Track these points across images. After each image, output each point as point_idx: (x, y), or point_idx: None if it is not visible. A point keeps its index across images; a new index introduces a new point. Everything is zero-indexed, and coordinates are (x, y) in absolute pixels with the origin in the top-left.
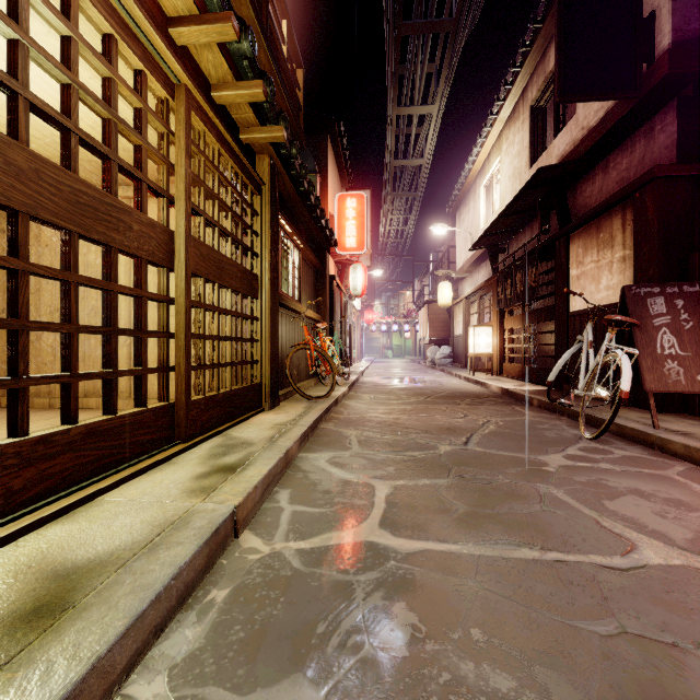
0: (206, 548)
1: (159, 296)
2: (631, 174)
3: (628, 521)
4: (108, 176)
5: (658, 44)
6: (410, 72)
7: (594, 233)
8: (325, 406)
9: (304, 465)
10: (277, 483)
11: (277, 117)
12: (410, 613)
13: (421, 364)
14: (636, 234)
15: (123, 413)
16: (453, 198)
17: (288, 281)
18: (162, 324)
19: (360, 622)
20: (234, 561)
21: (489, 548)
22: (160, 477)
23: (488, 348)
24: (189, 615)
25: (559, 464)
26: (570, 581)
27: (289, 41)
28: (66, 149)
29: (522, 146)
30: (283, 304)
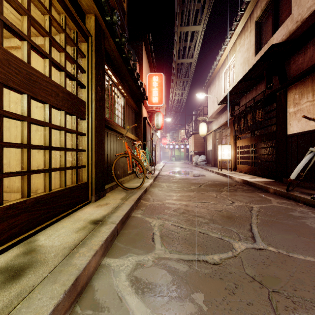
0: None
1: None
2: None
3: None
4: None
5: None
6: (187, 7)
7: (309, 83)
8: (137, 196)
9: (101, 287)
10: None
11: None
12: None
13: (189, 164)
14: None
15: None
16: (207, 81)
17: (115, 114)
18: None
19: None
20: None
21: None
22: None
23: (228, 156)
24: None
25: None
26: None
27: None
28: None
29: (249, 44)
30: (110, 127)
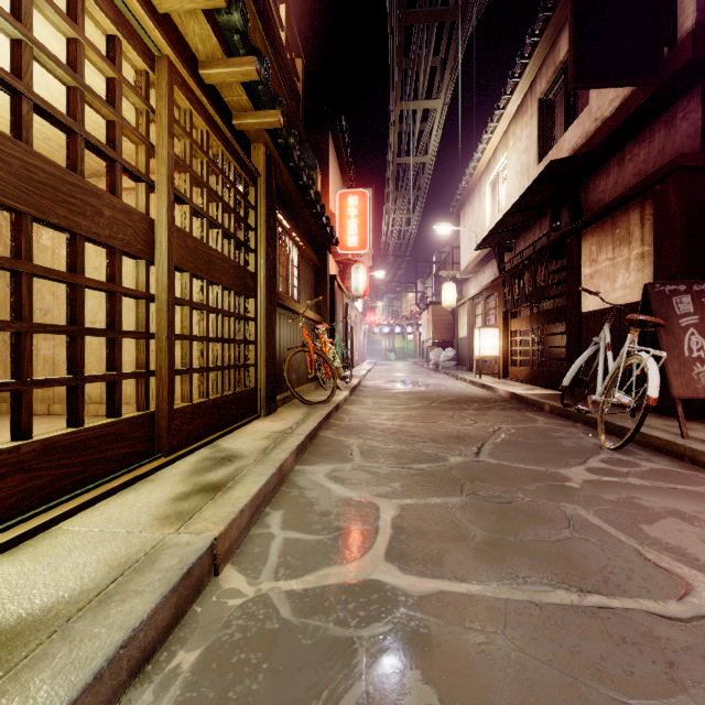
0: (173, 596)
1: (136, 292)
2: (650, 166)
3: (674, 551)
4: (73, 152)
5: (681, 26)
6: (414, 65)
7: (609, 229)
8: (325, 412)
9: (300, 480)
10: (268, 503)
11: (273, 102)
12: (427, 687)
13: (424, 367)
14: (656, 229)
15: (90, 425)
16: (457, 197)
17: (286, 280)
18: (141, 323)
19: (363, 703)
20: (210, 608)
21: (517, 589)
22: (132, 499)
23: (494, 350)
24: (145, 691)
25: (583, 478)
26: (622, 637)
27: (287, 27)
28: (16, 116)
29: (530, 140)
30: (281, 304)
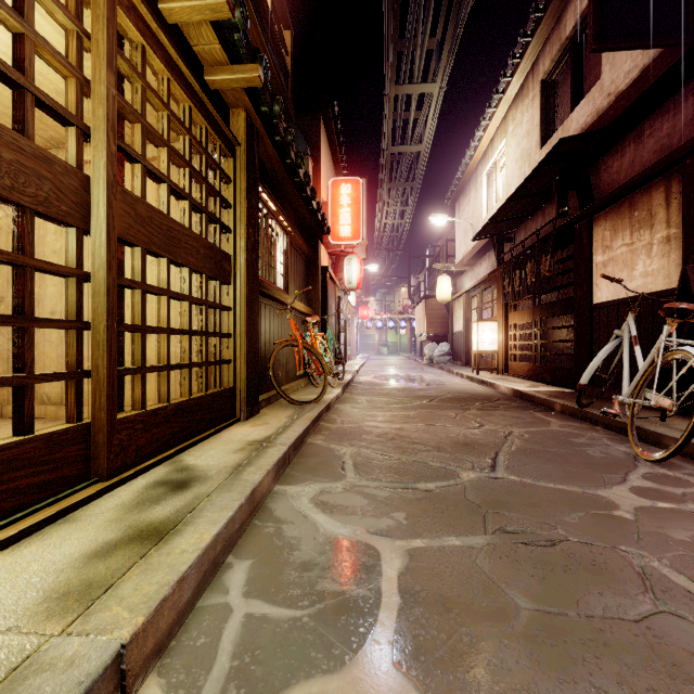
0: None
1: (59, 268)
2: (675, 140)
3: None
4: None
5: None
6: (409, 47)
7: (626, 212)
8: (314, 414)
9: (279, 508)
10: (232, 548)
11: (253, 57)
12: None
13: (418, 362)
14: (686, 208)
15: None
16: (452, 188)
17: (272, 268)
18: (69, 309)
19: None
20: None
21: None
22: (30, 555)
23: (493, 345)
24: None
25: (632, 505)
26: None
27: None
28: None
29: (532, 124)
30: (266, 293)
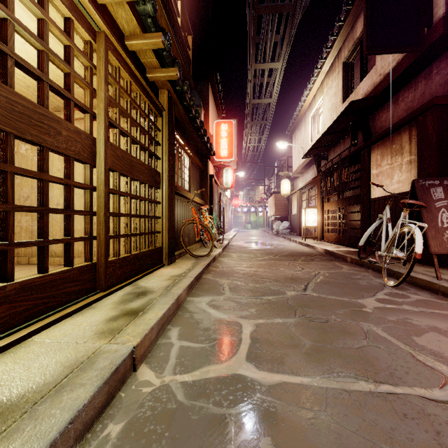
0: (105, 387)
1: (83, 185)
2: (415, 104)
3: (436, 355)
4: (41, 93)
5: (435, 14)
6: (263, 40)
7: (388, 145)
8: (206, 262)
9: (190, 307)
10: (170, 322)
11: (173, 62)
12: None
13: (270, 233)
14: (419, 145)
15: (53, 272)
16: (291, 125)
17: (181, 177)
18: (87, 205)
19: None
20: (130, 394)
21: (333, 381)
22: (80, 320)
23: (314, 222)
24: None
25: (373, 306)
26: (404, 414)
27: (182, 15)
28: (3, 68)
29: (337, 88)
30: (178, 193)
